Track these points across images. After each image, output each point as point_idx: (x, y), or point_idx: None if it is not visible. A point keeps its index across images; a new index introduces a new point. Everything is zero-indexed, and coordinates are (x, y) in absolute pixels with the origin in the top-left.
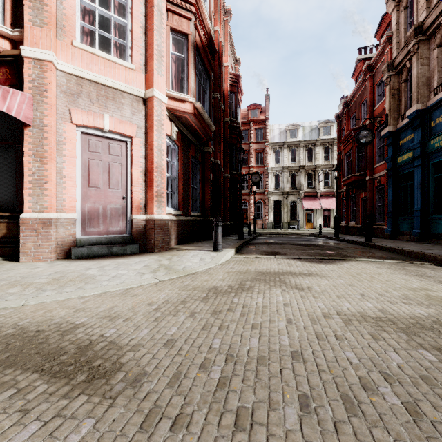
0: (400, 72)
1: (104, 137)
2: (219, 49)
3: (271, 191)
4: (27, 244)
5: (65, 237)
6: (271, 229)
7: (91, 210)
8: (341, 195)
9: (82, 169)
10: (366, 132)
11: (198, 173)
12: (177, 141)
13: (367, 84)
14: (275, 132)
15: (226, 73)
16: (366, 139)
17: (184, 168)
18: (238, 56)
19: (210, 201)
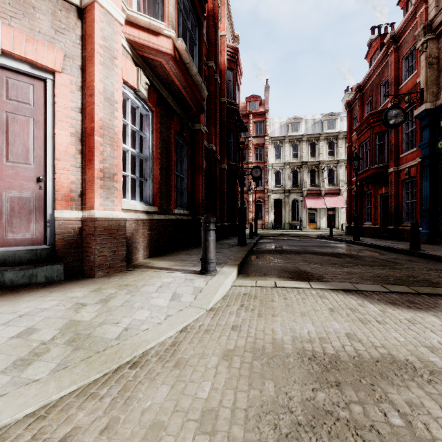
0: (440, 36)
1: None
2: (214, 8)
3: (272, 189)
4: None
5: None
6: (272, 230)
7: None
8: (352, 192)
9: None
10: (396, 111)
11: (186, 158)
12: (150, 102)
13: (390, 59)
14: (276, 125)
15: (223, 44)
16: (396, 120)
17: (163, 145)
18: (237, 33)
19: (203, 195)
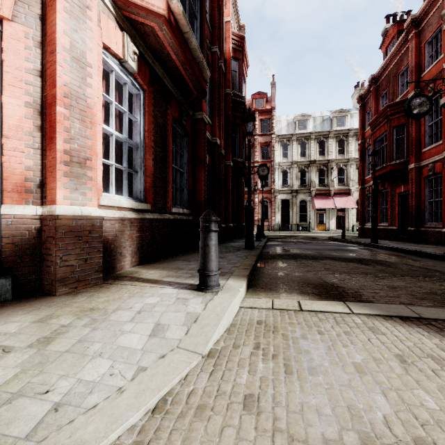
0: None
1: None
2: None
3: (278, 189)
4: None
5: None
6: (279, 232)
7: None
8: (365, 191)
9: None
10: (421, 99)
11: (186, 150)
12: (141, 79)
13: (411, 45)
14: (283, 123)
15: (228, 31)
16: (421, 109)
17: (157, 131)
18: (242, 22)
19: (205, 192)
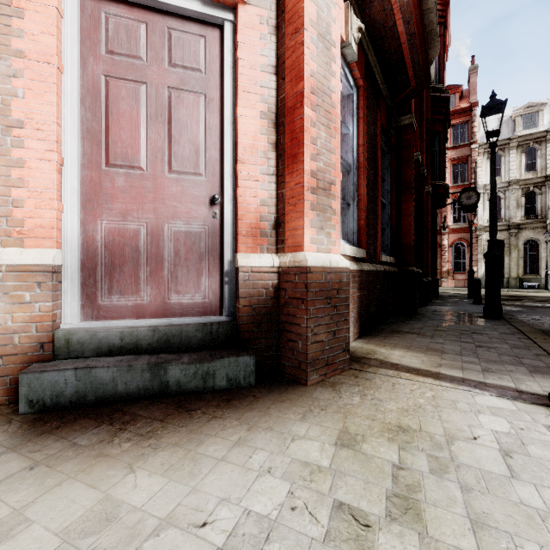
0: None
1: (154, 11)
2: None
3: (484, 225)
4: None
5: (12, 328)
6: None
7: (114, 239)
8: None
9: (85, 109)
10: None
11: (388, 172)
12: (358, 70)
13: None
14: (490, 125)
15: None
16: None
17: (369, 146)
18: None
19: (413, 232)
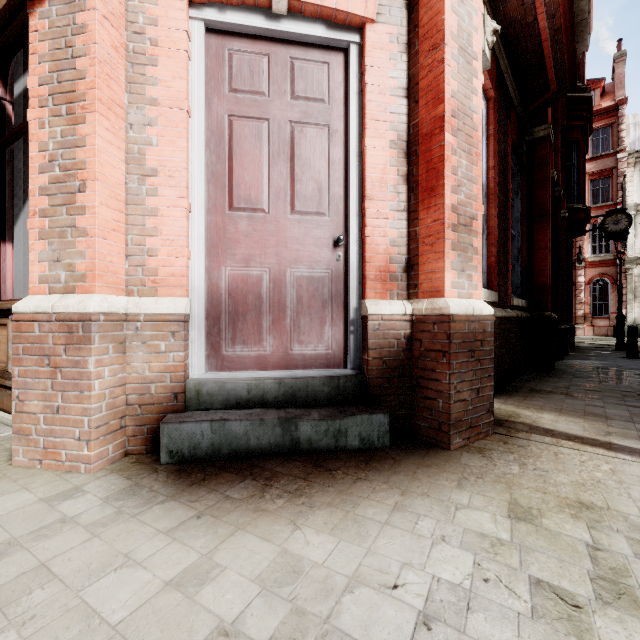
0: None
1: (276, 41)
2: None
3: (635, 256)
4: (29, 405)
5: (149, 378)
6: None
7: (237, 286)
8: None
9: (210, 151)
10: None
11: (517, 197)
12: (489, 79)
13: None
14: None
15: None
16: None
17: (500, 168)
18: None
19: (549, 268)
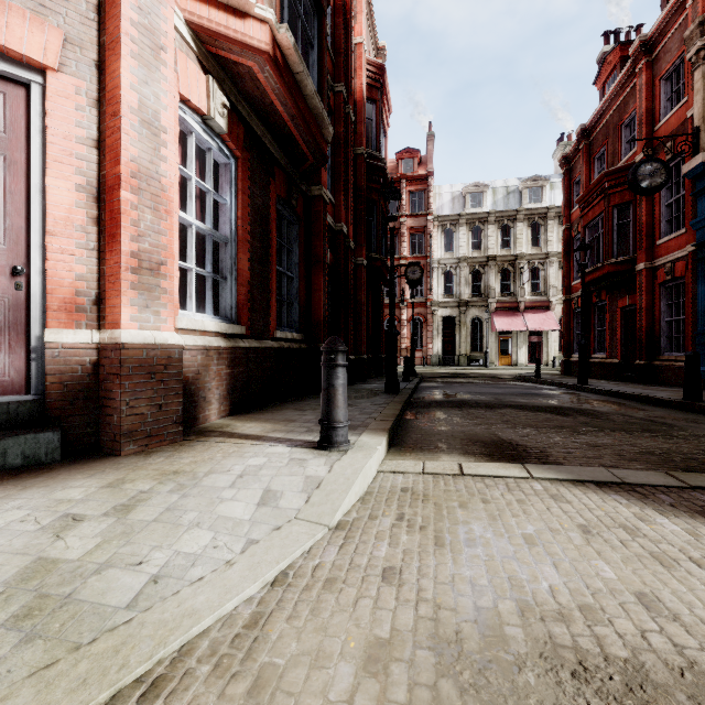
0: None
1: None
2: None
3: (438, 300)
4: None
5: None
6: (439, 367)
7: None
8: (572, 305)
9: None
10: (652, 165)
11: (296, 243)
12: (232, 142)
13: (640, 81)
14: (445, 197)
15: (360, 57)
16: (652, 181)
17: (255, 218)
18: (382, 43)
19: (325, 307)
